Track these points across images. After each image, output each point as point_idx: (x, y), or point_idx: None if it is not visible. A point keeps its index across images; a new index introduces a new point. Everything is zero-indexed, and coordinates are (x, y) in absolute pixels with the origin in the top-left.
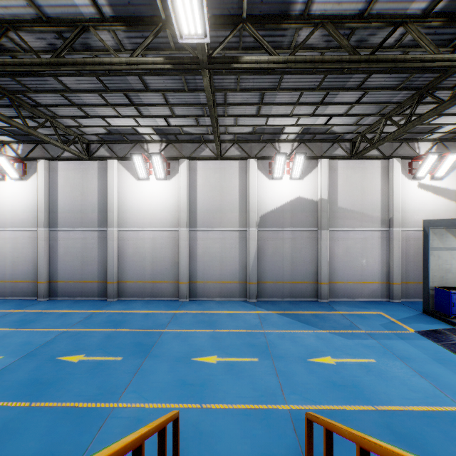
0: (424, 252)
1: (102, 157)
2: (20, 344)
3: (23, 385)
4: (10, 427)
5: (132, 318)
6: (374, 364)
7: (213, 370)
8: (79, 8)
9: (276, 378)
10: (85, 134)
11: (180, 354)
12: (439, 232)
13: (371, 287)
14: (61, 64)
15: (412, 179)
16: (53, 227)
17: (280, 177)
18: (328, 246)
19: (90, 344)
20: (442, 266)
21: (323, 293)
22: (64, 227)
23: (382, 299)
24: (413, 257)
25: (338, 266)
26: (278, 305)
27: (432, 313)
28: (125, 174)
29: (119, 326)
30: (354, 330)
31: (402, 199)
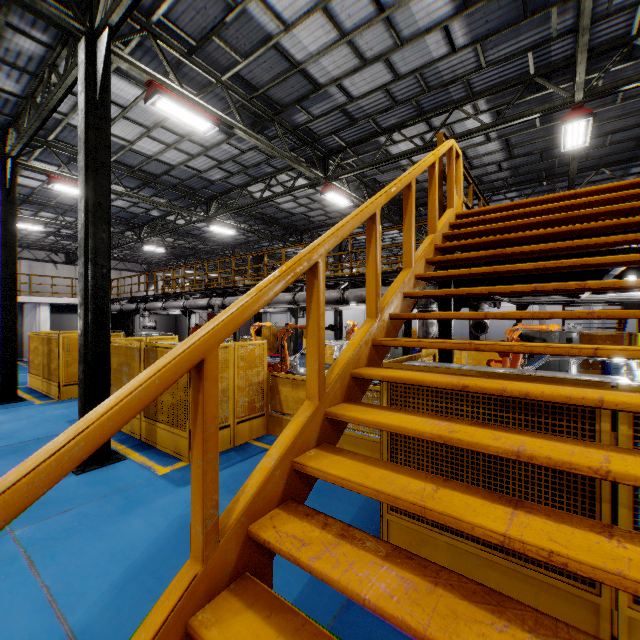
0: None
1: None
2: None
3: None
4: None
5: None
6: None
7: None
8: None
9: None
10: None
11: None
12: None
13: None
14: None
15: None
16: None
17: None
18: None
19: None
20: None
21: None
22: None
23: None
24: None
25: None
26: None
27: None
28: None
29: None
30: None
31: None
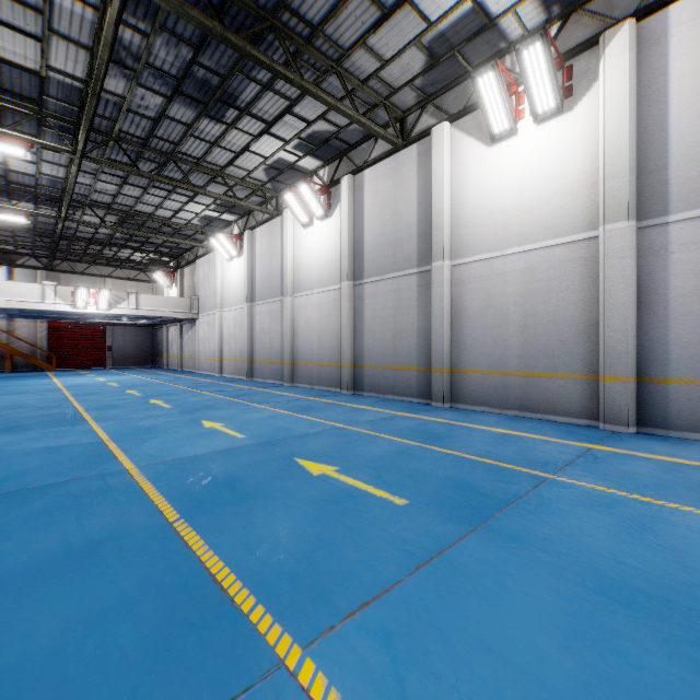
0: None
1: (424, 131)
2: (275, 428)
3: (211, 481)
4: (99, 549)
5: (468, 434)
6: None
7: None
8: None
9: None
10: (393, 90)
11: (624, 572)
12: None
13: None
14: None
15: None
16: (359, 279)
17: None
18: None
19: (361, 454)
20: None
21: None
22: (371, 277)
23: None
24: None
25: None
26: None
27: None
28: (465, 144)
29: (433, 441)
30: None
31: None
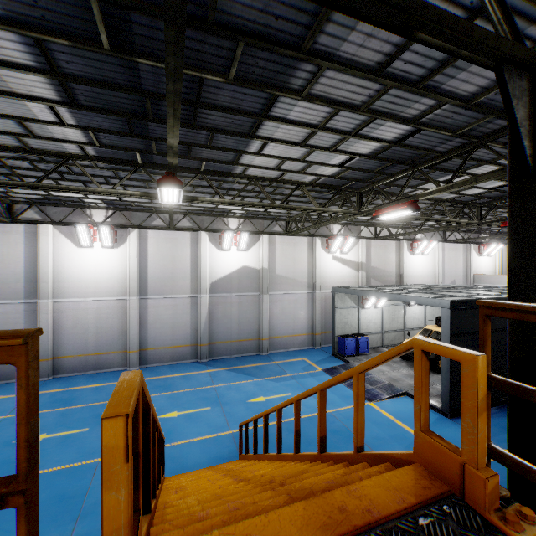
0: (332, 310)
1: (32, 221)
2: None
3: None
4: None
5: (82, 394)
6: (290, 396)
7: (175, 422)
8: (67, 149)
9: (224, 417)
10: (12, 197)
11: None
12: (341, 296)
13: (301, 338)
14: (46, 188)
15: (329, 253)
16: None
17: (228, 248)
18: (268, 307)
19: (46, 424)
20: (343, 320)
21: (264, 347)
22: None
23: (309, 347)
24: (329, 312)
25: (276, 324)
26: (227, 362)
27: (336, 355)
28: (63, 240)
29: (70, 404)
30: (283, 375)
31: (322, 268)
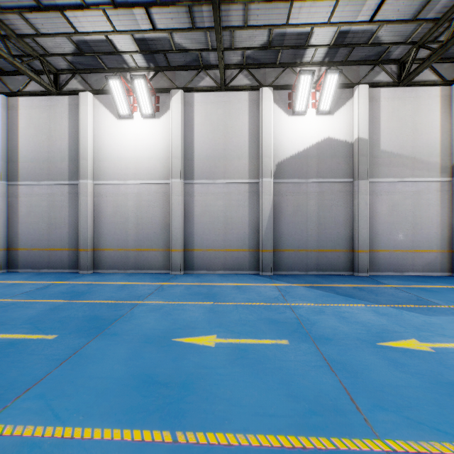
0: None
1: (74, 91)
2: None
3: None
4: None
5: (102, 289)
6: None
7: (208, 358)
8: None
9: (331, 375)
10: (47, 53)
11: (155, 332)
12: None
13: (426, 257)
14: None
15: None
16: (14, 181)
17: (303, 110)
18: (368, 201)
19: (20, 317)
20: None
21: (362, 264)
22: (27, 180)
23: (442, 273)
24: None
25: (380, 229)
26: (302, 278)
27: None
28: (103, 111)
29: (78, 297)
30: (429, 305)
31: None
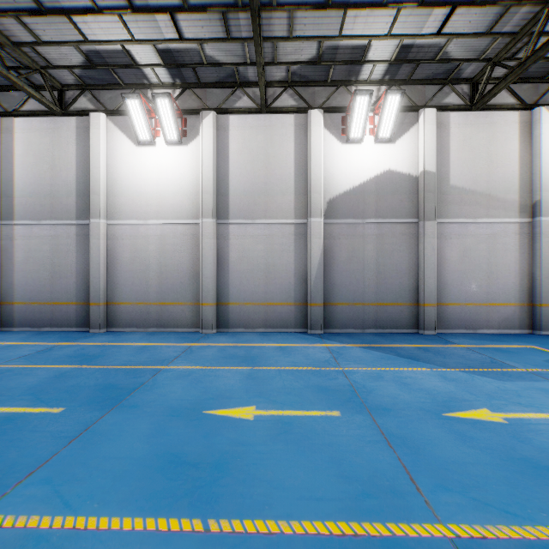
0: None
1: (83, 111)
2: None
3: None
4: None
5: (118, 351)
6: None
7: (245, 434)
8: None
9: (388, 451)
10: (50, 65)
11: (182, 403)
12: None
13: (503, 312)
14: None
15: None
16: (8, 219)
17: (359, 137)
18: (435, 246)
19: (18, 386)
20: None
21: (428, 320)
22: (24, 219)
23: (521, 331)
24: None
25: (450, 279)
26: (358, 337)
27: None
28: (118, 136)
29: (88, 362)
30: (504, 369)
31: None
